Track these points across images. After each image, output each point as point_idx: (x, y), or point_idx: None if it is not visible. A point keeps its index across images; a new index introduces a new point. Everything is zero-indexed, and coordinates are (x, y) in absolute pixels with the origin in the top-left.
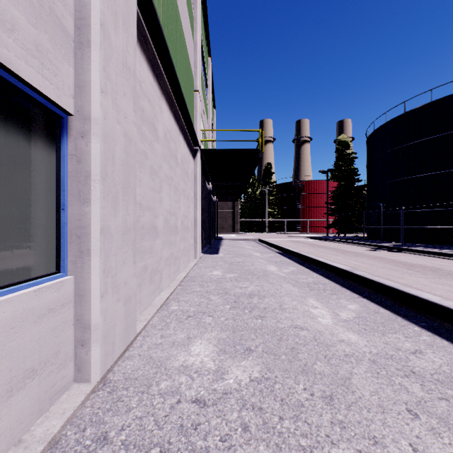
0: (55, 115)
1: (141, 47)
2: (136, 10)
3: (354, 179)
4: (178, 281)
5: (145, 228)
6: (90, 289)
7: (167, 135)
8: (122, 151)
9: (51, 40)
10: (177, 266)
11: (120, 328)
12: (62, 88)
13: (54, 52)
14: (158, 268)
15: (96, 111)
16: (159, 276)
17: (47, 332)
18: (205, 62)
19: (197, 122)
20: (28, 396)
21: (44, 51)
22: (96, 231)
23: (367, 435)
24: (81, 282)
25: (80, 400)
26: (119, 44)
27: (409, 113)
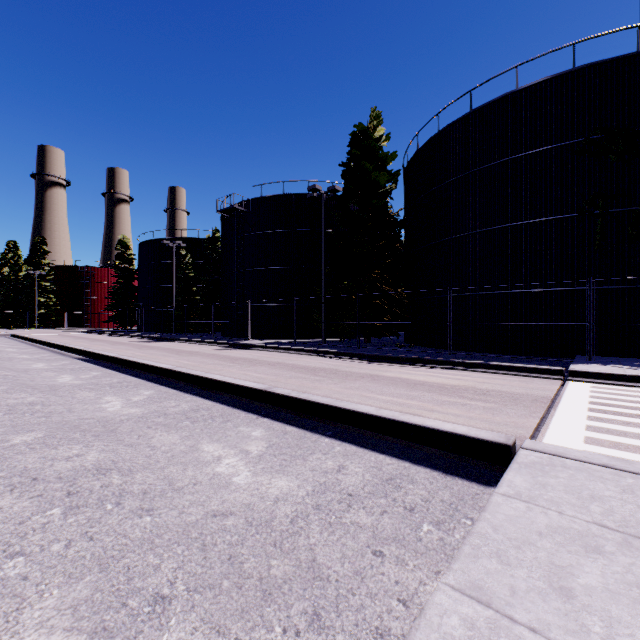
0: None
1: None
2: None
3: (132, 278)
4: None
5: None
6: None
7: None
8: None
9: None
10: None
11: None
12: None
13: None
14: None
15: None
16: None
17: None
18: None
19: None
20: None
21: None
22: None
23: None
24: None
25: None
26: None
27: (156, 241)
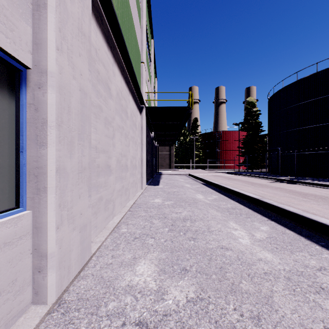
0: (14, 68)
1: (96, 21)
2: None
3: (258, 129)
4: (127, 207)
5: (100, 167)
6: (46, 222)
7: (119, 94)
8: (78, 102)
9: None
10: (127, 195)
11: (76, 252)
12: (19, 43)
13: (10, 9)
14: (112, 198)
15: (52, 65)
16: (112, 204)
17: (2, 264)
18: (149, 42)
19: (143, 86)
20: None
21: None
22: (52, 170)
23: None
24: (38, 215)
25: (34, 324)
26: (75, 12)
27: (300, 81)
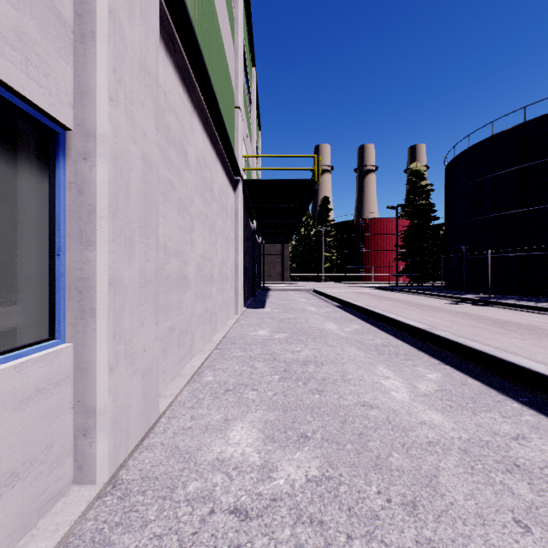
0: (47, 130)
1: (166, 48)
2: (160, 1)
3: (429, 216)
4: (214, 343)
5: (172, 278)
6: (95, 361)
7: (200, 161)
8: (140, 178)
9: (40, 28)
10: (213, 324)
11: (137, 409)
12: (56, 93)
13: (44, 44)
14: (189, 328)
15: (103, 125)
16: (190, 338)
17: (33, 420)
18: (248, 73)
19: (239, 146)
20: (6, 509)
21: (30, 42)
22: (103, 283)
23: None
24: (83, 351)
25: (79, 510)
26: (136, 40)
27: (497, 136)
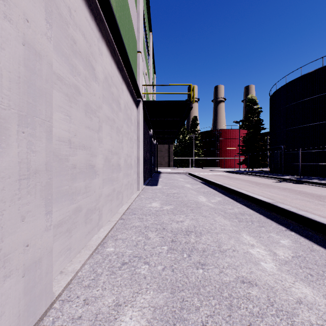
0: None
1: None
2: None
3: (260, 127)
4: (119, 214)
5: (77, 167)
6: None
7: (108, 79)
8: (19, 63)
9: None
10: (119, 200)
11: (13, 313)
12: None
13: None
14: (97, 206)
15: None
16: (98, 213)
17: None
18: (147, 35)
19: (140, 78)
20: None
21: None
22: None
23: None
24: None
25: None
26: None
27: (304, 76)
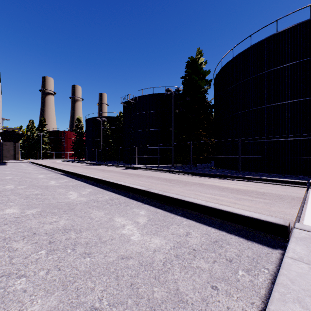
0: None
1: None
2: None
3: (82, 136)
4: None
5: None
6: None
7: None
8: None
9: None
10: None
11: None
12: None
13: None
14: None
15: None
16: None
17: None
18: None
19: None
20: None
21: None
22: None
23: (25, 170)
24: None
25: None
26: None
27: (93, 118)
